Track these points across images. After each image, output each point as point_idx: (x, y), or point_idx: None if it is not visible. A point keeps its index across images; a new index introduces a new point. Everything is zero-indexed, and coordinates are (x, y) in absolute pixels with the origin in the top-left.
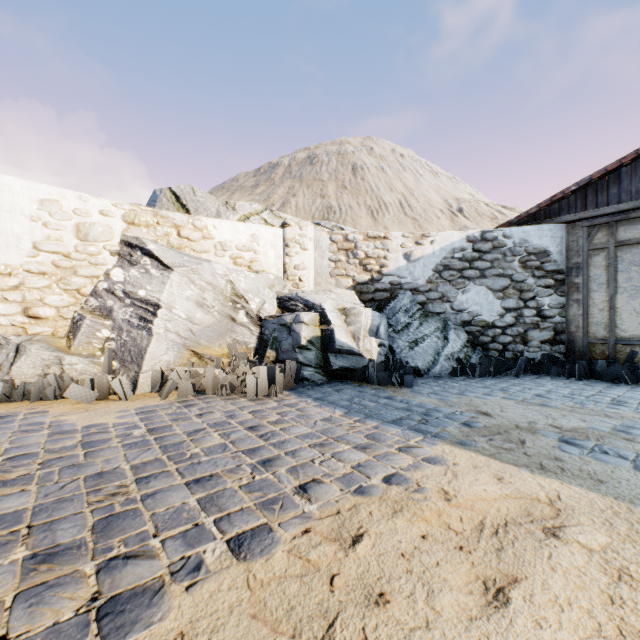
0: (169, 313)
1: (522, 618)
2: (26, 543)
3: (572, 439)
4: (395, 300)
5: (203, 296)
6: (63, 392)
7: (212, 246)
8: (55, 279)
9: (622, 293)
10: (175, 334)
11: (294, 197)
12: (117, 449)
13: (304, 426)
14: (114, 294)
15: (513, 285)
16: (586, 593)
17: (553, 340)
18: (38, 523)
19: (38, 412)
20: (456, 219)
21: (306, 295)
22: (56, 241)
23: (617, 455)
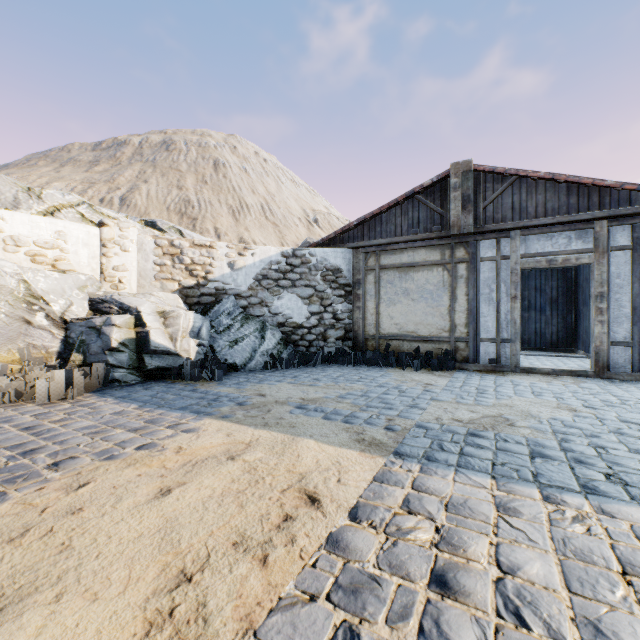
0: None
1: (171, 499)
2: None
3: (305, 405)
4: (220, 304)
5: None
6: None
7: None
8: None
9: (383, 303)
10: None
11: (146, 183)
12: None
13: (89, 420)
14: None
15: (317, 294)
16: (222, 481)
17: (344, 337)
18: None
19: None
20: (312, 228)
21: (122, 298)
22: None
23: (321, 411)
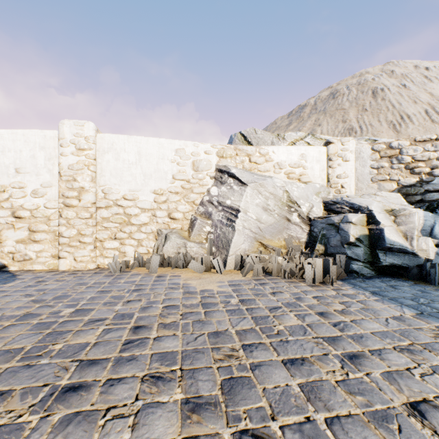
0: (245, 215)
1: None
2: (181, 385)
3: None
4: None
5: (267, 203)
6: (186, 264)
7: (271, 166)
8: (182, 196)
9: None
10: (248, 230)
11: (319, 126)
12: (223, 313)
13: (375, 322)
14: (212, 203)
15: None
16: None
17: None
18: (185, 368)
19: (176, 276)
20: None
21: (351, 199)
22: (183, 173)
23: None
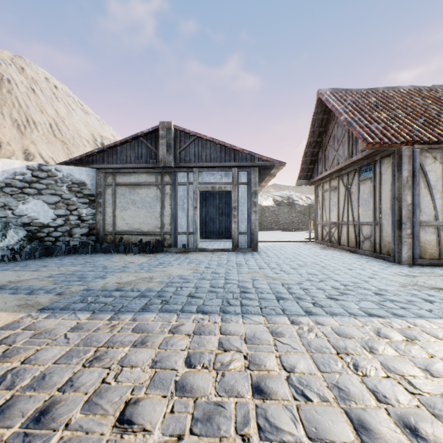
0: None
1: None
2: None
3: (5, 286)
4: None
5: None
6: None
7: None
8: None
9: (118, 209)
10: None
11: None
12: None
13: None
14: None
15: (63, 201)
16: None
17: (89, 233)
18: None
19: None
20: None
21: None
22: None
23: (15, 289)
